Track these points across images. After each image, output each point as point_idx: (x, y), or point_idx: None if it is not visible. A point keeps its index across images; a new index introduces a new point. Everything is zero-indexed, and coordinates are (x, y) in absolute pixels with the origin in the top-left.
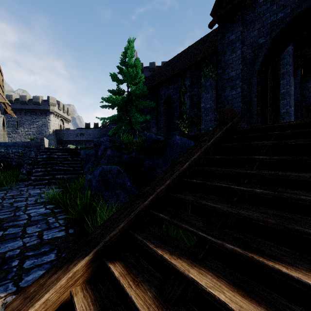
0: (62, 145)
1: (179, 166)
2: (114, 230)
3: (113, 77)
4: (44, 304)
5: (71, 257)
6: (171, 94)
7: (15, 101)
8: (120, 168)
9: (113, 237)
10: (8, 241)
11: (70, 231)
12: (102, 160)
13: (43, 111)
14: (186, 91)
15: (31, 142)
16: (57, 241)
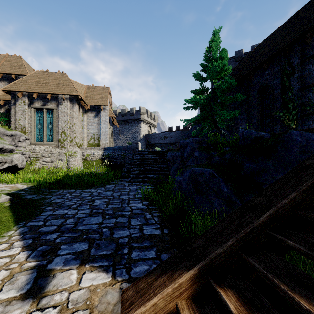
0: (150, 147)
1: (310, 173)
2: (220, 247)
3: (196, 77)
4: (153, 307)
5: (174, 264)
6: (268, 80)
7: (118, 114)
8: (214, 172)
9: (220, 255)
10: (119, 228)
11: (165, 231)
12: (189, 162)
13: (136, 120)
14: (294, 71)
15: (129, 146)
16: (155, 239)
